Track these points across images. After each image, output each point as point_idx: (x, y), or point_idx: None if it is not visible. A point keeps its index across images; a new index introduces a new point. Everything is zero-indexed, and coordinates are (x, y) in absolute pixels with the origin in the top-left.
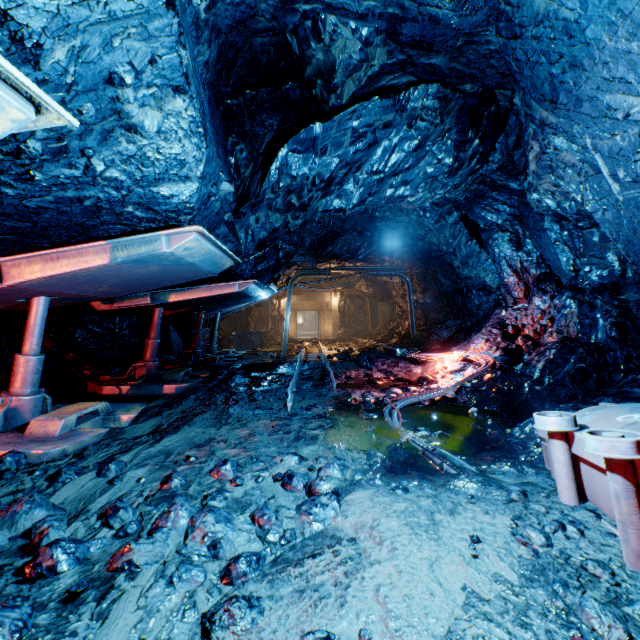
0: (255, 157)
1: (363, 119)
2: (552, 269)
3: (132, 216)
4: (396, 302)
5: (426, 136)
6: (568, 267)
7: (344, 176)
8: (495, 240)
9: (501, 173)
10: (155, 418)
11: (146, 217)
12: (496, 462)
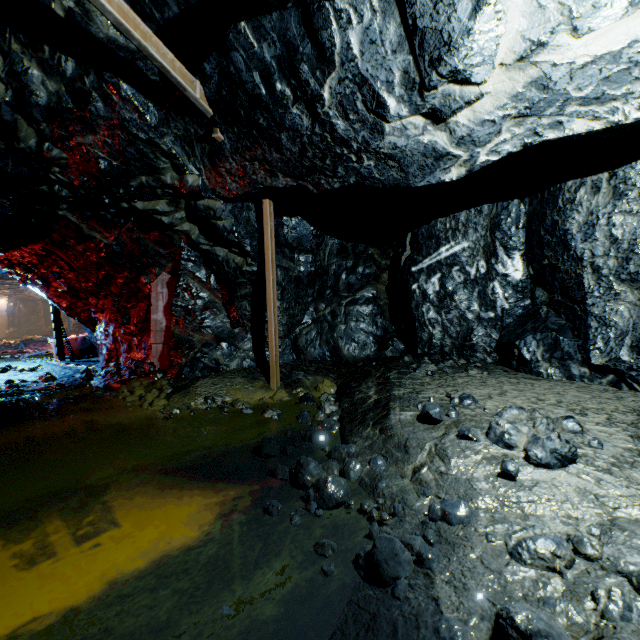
0: None
1: None
2: None
3: None
4: None
5: None
6: None
7: None
8: None
9: None
10: None
11: None
12: None
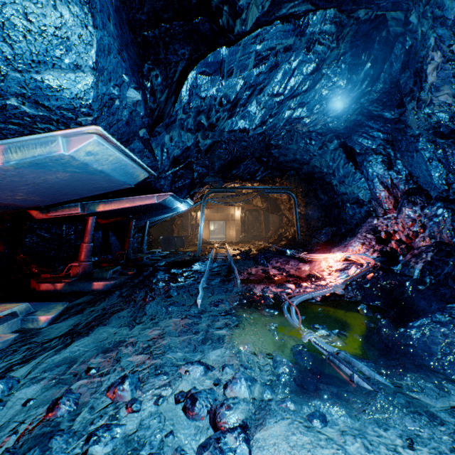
0: (169, 84)
1: (266, 43)
2: (421, 184)
3: (20, 112)
4: (284, 214)
5: (323, 59)
6: (441, 181)
7: (248, 98)
8: (369, 162)
9: (377, 104)
10: (75, 316)
11: (38, 115)
12: (407, 372)
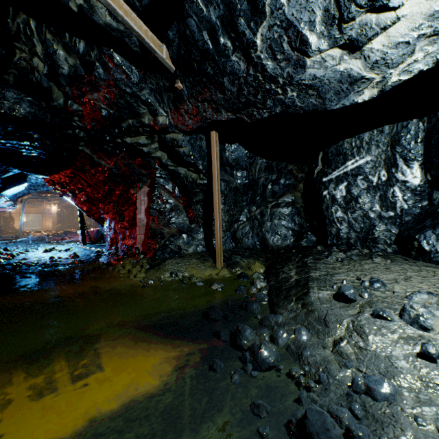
0: None
1: None
2: None
3: None
4: None
5: None
6: None
7: None
8: None
9: None
10: None
11: None
12: None
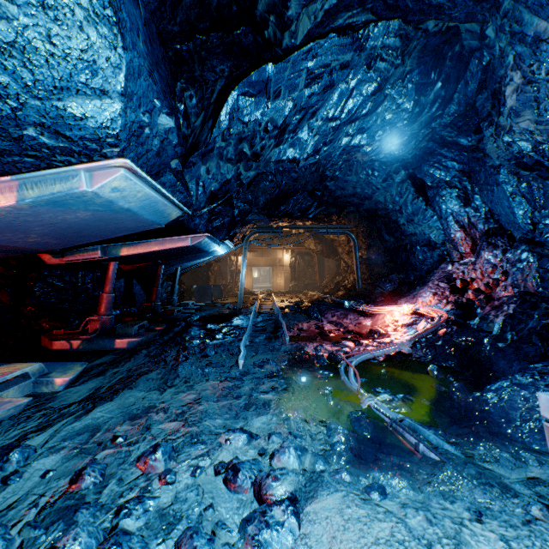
0: (206, 106)
1: (319, 59)
2: (503, 223)
3: (38, 143)
4: (342, 258)
5: (386, 78)
6: (525, 220)
7: (298, 123)
8: (443, 197)
9: (451, 129)
10: (96, 379)
11: (58, 146)
12: (481, 441)
